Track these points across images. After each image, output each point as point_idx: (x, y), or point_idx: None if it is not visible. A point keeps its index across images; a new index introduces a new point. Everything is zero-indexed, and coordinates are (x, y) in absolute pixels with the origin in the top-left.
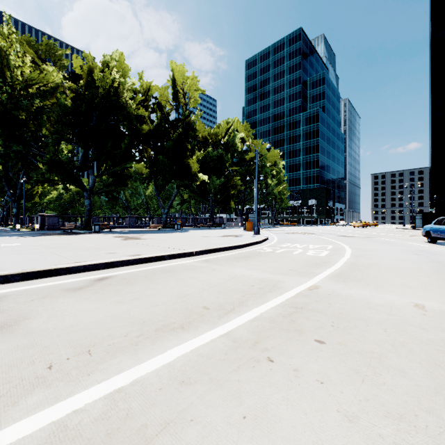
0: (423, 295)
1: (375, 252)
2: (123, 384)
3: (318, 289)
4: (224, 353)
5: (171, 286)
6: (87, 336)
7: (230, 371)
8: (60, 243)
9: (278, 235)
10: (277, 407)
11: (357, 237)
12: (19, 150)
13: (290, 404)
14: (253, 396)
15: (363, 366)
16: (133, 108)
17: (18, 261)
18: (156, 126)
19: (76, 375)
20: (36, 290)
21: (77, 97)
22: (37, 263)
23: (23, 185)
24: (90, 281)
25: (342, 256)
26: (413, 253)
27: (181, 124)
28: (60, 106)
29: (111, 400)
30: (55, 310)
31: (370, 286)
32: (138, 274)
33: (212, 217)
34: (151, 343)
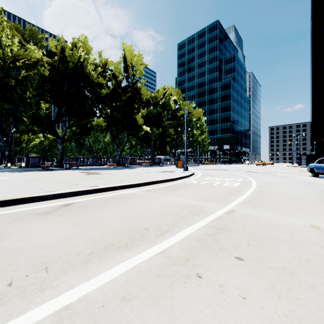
0: (316, 217)
1: (274, 184)
2: (71, 300)
3: (234, 213)
4: (160, 270)
5: (119, 211)
6: (47, 254)
7: (165, 287)
8: (38, 177)
9: (201, 171)
10: (207, 323)
11: (260, 172)
12: (9, 108)
13: (218, 320)
14: (185, 313)
15: (277, 282)
16: (95, 77)
17: (3, 191)
18: (112, 91)
19: (31, 292)
20: (13, 214)
21: (53, 69)
22: (17, 193)
23: (13, 134)
24: (56, 206)
25: (250, 186)
26: (302, 184)
27: (130, 90)
28: (40, 76)
29: (58, 318)
30: (24, 231)
31: (274, 210)
32: (94, 201)
33: (153, 158)
34: (100, 261)
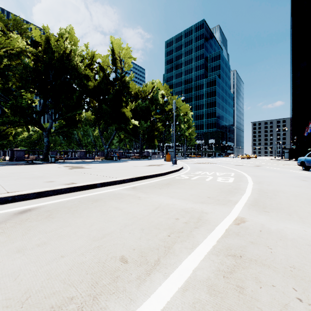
0: None
1: (270, 179)
2: None
3: (245, 223)
4: None
5: (91, 221)
6: None
7: None
8: (14, 171)
9: (190, 164)
10: None
11: (248, 166)
12: None
13: None
14: None
15: None
16: (82, 69)
17: None
18: (99, 83)
19: None
20: None
21: (37, 59)
22: None
23: None
24: (9, 214)
25: (246, 182)
26: (300, 179)
27: (118, 83)
28: (23, 66)
29: None
30: None
31: (294, 217)
32: (64, 205)
33: (141, 152)
34: None
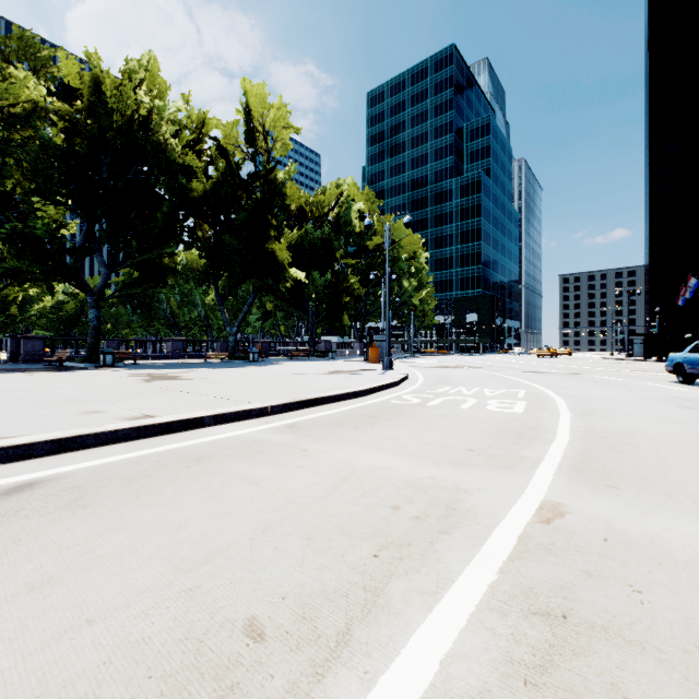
0: None
1: (609, 404)
2: None
3: (564, 518)
4: None
5: (181, 516)
6: None
7: None
8: (13, 388)
9: (423, 370)
10: None
11: (555, 373)
12: None
13: None
14: None
15: None
16: (176, 153)
17: None
18: (217, 186)
19: None
20: None
21: (73, 129)
22: None
23: None
24: None
25: (555, 412)
26: (677, 405)
27: (260, 185)
28: (41, 144)
29: None
30: None
31: (682, 501)
32: (118, 472)
33: (313, 341)
34: None
